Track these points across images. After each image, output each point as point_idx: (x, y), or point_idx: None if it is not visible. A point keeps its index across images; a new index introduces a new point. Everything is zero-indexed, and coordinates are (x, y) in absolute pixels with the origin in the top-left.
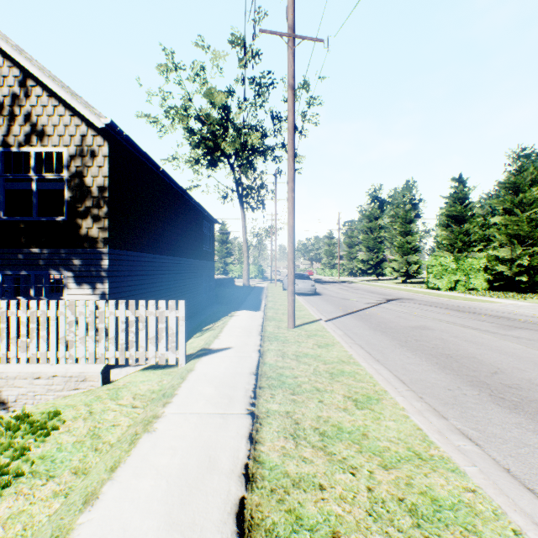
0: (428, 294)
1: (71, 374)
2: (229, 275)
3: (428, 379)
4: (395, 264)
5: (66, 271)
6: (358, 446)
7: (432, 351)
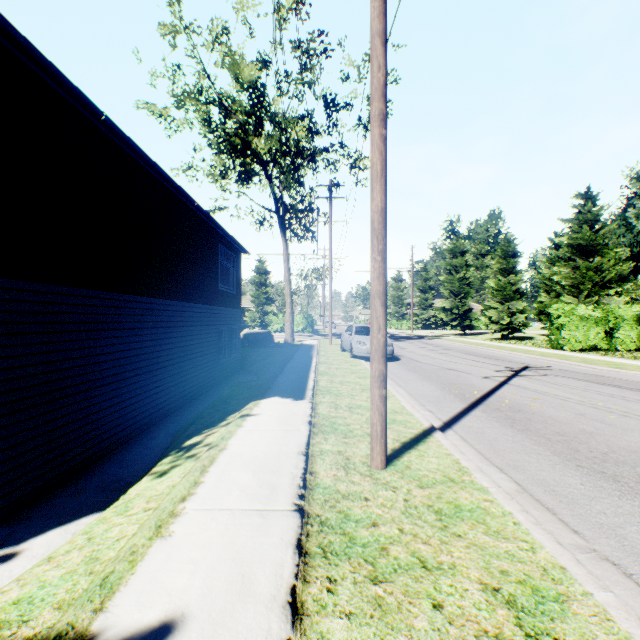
0: (566, 359)
1: None
2: (269, 328)
3: None
4: (493, 313)
5: None
6: None
7: None
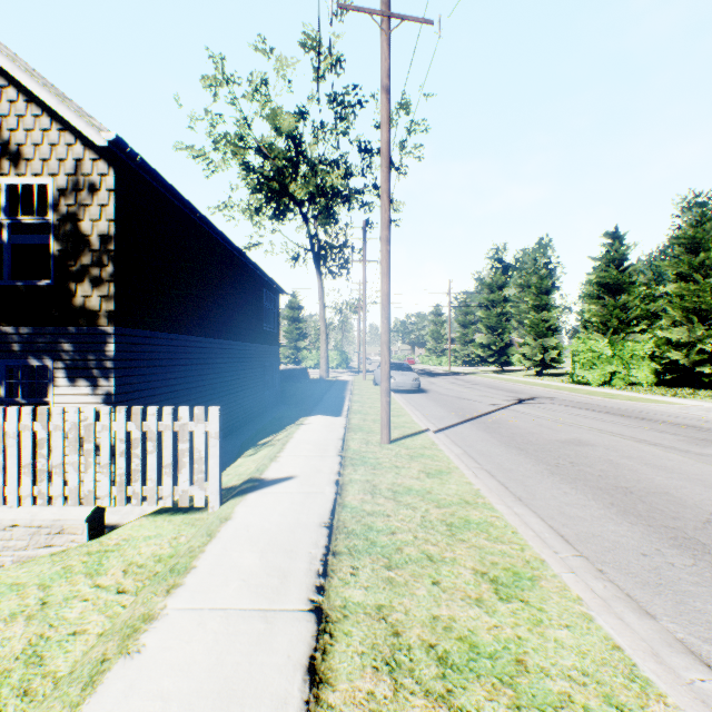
0: (575, 391)
1: (40, 523)
2: (302, 364)
3: (605, 534)
4: (526, 349)
5: (53, 361)
6: (512, 693)
7: (600, 483)
